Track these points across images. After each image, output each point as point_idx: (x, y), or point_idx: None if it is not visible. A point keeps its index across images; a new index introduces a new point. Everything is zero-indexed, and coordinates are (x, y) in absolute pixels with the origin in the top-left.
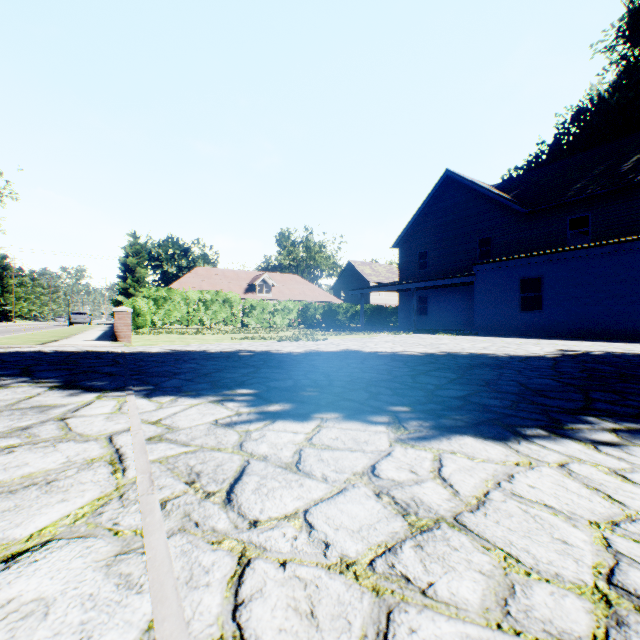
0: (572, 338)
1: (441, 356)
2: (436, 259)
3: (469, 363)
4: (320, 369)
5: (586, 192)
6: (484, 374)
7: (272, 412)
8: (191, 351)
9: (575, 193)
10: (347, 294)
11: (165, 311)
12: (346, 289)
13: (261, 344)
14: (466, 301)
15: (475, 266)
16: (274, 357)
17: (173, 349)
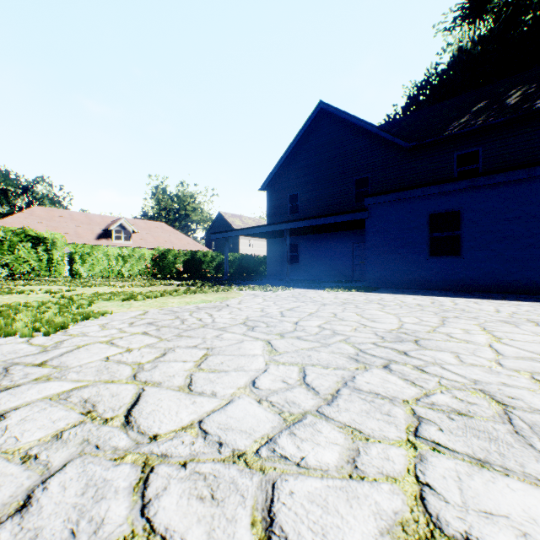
0: (528, 295)
1: None
2: (309, 202)
3: None
4: None
5: (477, 123)
6: None
7: None
8: None
9: (463, 126)
10: (218, 244)
11: None
12: (217, 240)
13: None
14: (341, 248)
15: (367, 198)
16: None
17: None
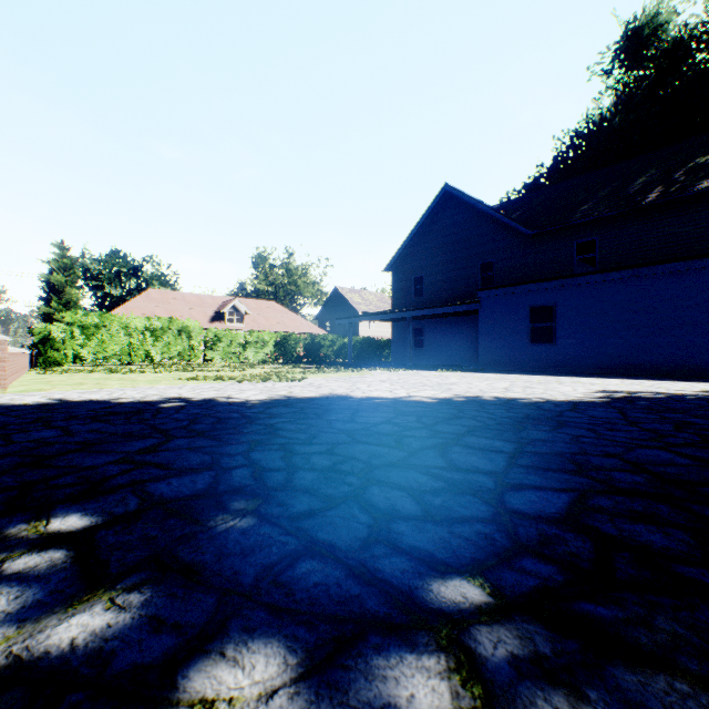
0: (589, 374)
1: (462, 404)
2: (434, 285)
3: (509, 416)
4: (281, 436)
5: (594, 214)
6: (551, 440)
7: (44, 668)
8: (87, 401)
9: (582, 215)
10: (334, 325)
11: (97, 342)
12: (333, 319)
13: (211, 387)
14: (467, 333)
15: (480, 292)
16: (215, 411)
17: (62, 398)
